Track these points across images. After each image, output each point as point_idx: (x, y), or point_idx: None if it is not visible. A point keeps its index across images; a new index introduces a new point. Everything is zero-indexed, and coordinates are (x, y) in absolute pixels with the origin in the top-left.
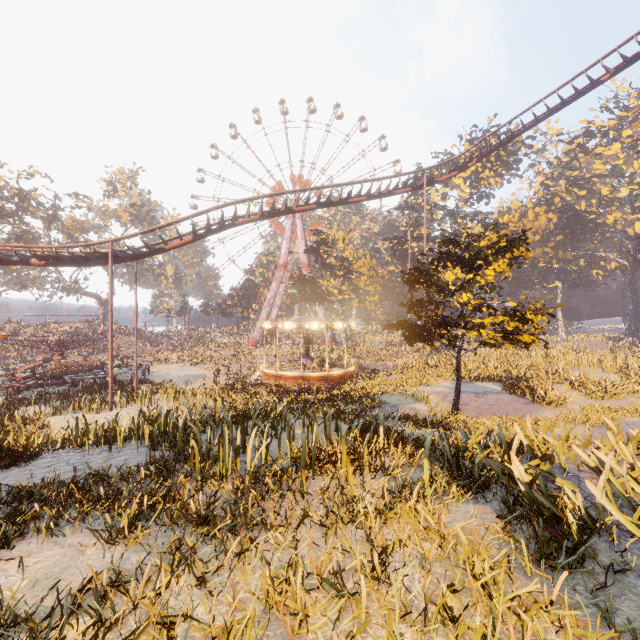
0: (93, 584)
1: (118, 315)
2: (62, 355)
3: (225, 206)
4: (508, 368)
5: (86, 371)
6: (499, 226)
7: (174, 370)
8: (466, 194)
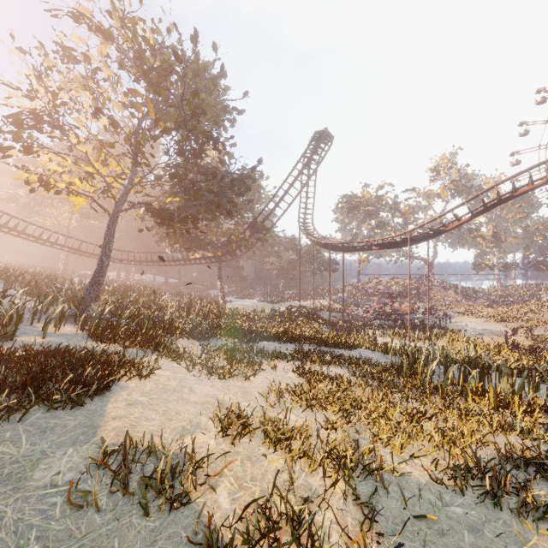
0: (338, 375)
1: (436, 274)
2: (392, 302)
3: (500, 183)
4: None
5: (405, 314)
6: None
7: (474, 323)
8: None
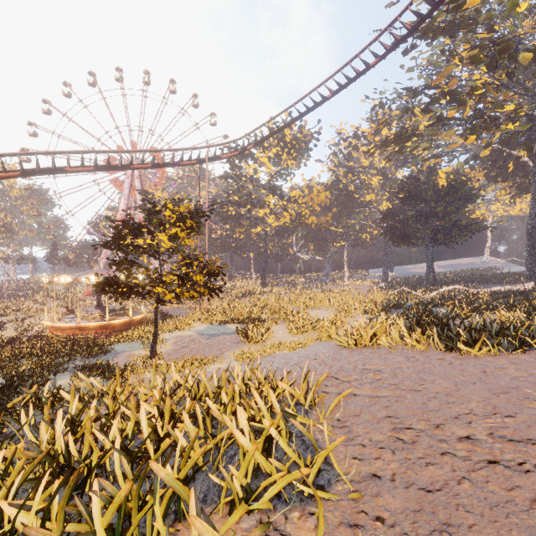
0: None
1: None
2: None
3: None
4: (260, 311)
5: None
6: (292, 198)
7: None
8: (272, 171)
